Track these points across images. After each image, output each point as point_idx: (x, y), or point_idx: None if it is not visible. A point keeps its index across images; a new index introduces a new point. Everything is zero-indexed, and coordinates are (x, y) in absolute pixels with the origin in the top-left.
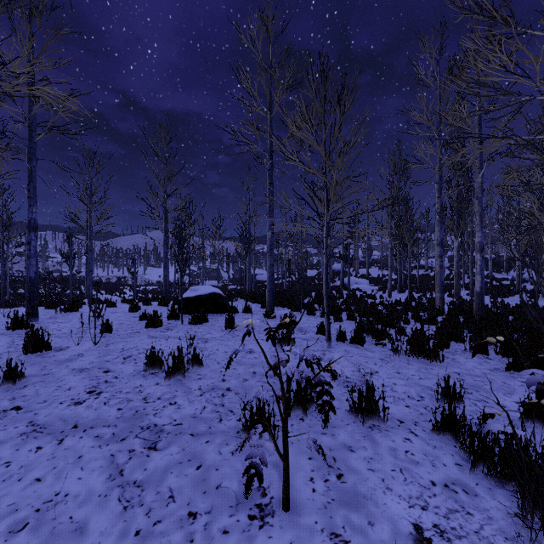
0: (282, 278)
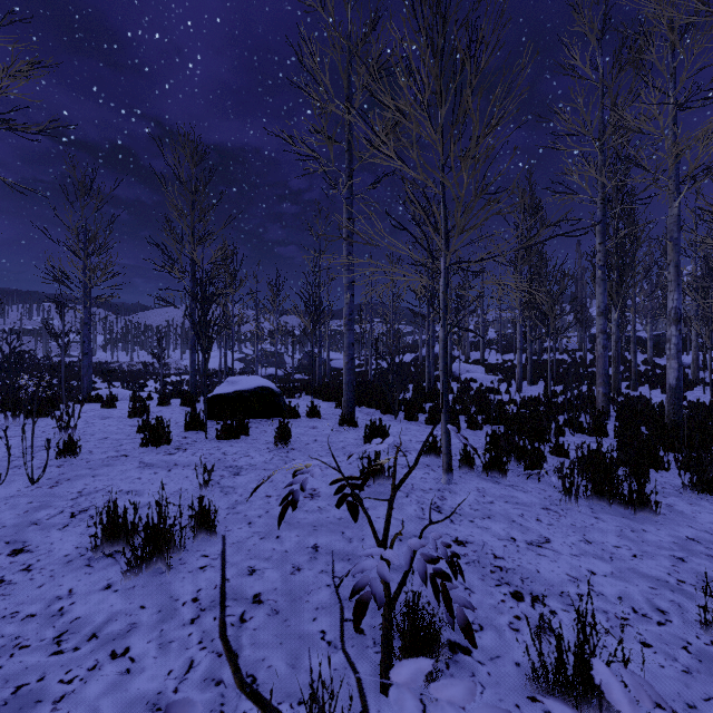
0: (366, 364)
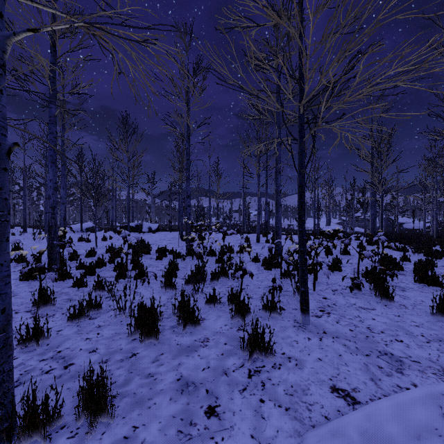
0: None
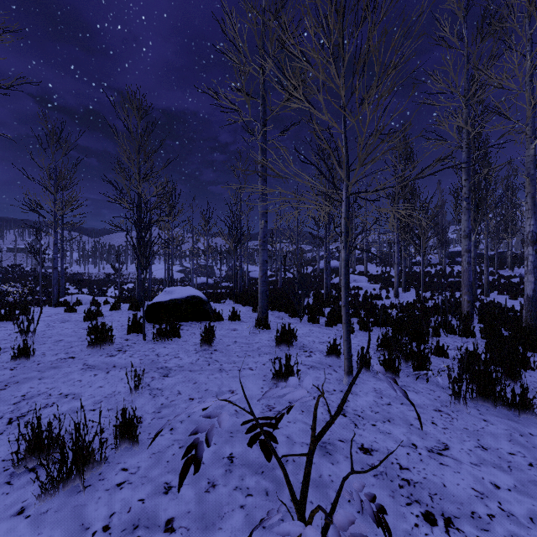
0: (276, 275)
